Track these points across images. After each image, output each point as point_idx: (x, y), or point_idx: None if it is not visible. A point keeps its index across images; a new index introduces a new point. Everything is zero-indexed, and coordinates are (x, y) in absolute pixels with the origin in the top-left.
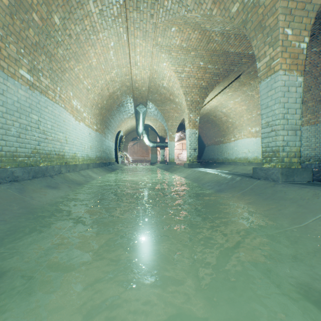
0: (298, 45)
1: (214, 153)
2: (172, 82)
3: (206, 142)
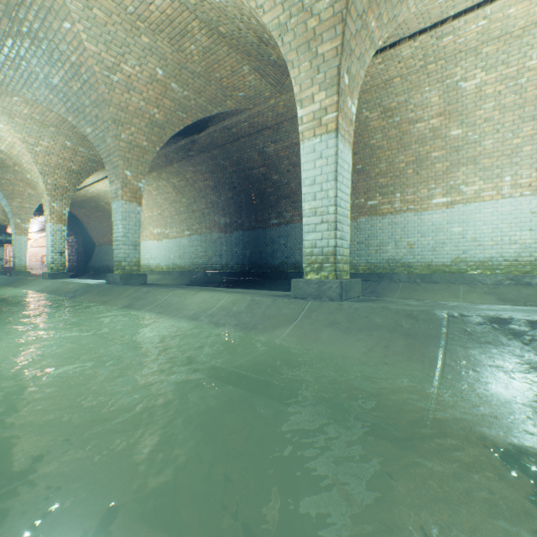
0: (137, 184)
1: (111, 257)
2: (18, 151)
3: (97, 239)
